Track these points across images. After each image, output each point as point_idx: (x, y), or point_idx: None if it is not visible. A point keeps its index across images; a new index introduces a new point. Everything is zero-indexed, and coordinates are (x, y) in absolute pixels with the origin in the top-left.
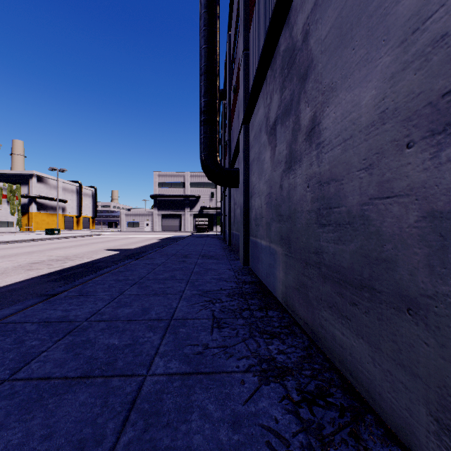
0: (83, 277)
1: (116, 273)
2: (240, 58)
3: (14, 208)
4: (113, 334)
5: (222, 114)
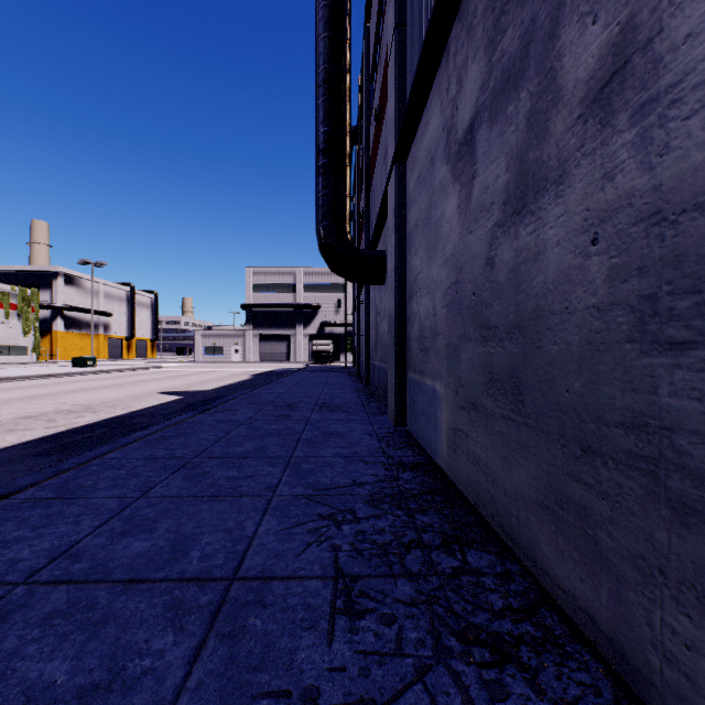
0: (98, 447)
1: (155, 442)
2: (389, 45)
3: (28, 325)
4: (67, 637)
5: (355, 170)
